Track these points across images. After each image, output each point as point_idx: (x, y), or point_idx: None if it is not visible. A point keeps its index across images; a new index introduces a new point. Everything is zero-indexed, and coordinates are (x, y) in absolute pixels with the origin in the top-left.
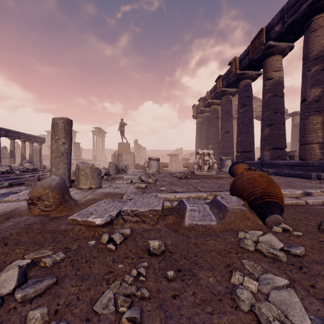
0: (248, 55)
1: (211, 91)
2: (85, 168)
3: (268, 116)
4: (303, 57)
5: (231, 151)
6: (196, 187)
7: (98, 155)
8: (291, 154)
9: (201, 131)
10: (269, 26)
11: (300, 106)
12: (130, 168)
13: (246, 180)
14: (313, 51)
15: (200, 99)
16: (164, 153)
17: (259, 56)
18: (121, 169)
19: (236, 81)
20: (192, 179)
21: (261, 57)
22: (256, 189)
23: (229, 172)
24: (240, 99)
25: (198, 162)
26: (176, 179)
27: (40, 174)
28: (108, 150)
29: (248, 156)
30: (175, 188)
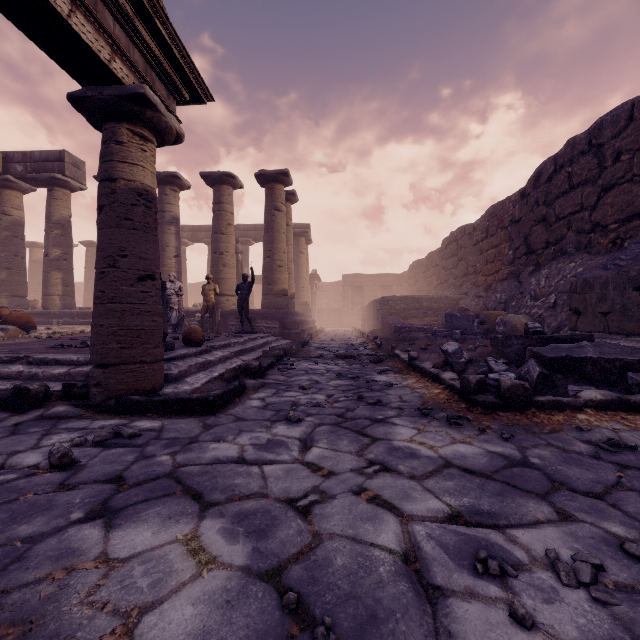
0: None
1: None
2: None
3: (6, 258)
4: (47, 216)
5: None
6: None
7: None
8: (33, 303)
9: None
10: (8, 155)
11: (44, 260)
12: None
13: (15, 316)
14: (55, 216)
15: None
16: None
17: None
18: None
19: None
20: None
21: None
22: (23, 320)
23: None
24: None
25: None
26: None
27: None
28: None
29: None
30: None
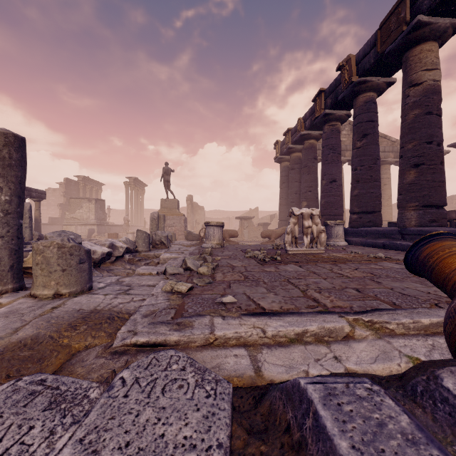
0: (374, 48)
1: (305, 118)
2: (46, 248)
3: (414, 150)
4: None
5: (339, 212)
6: (306, 290)
7: (135, 218)
8: (449, 216)
9: (288, 182)
10: None
11: None
12: (178, 238)
13: None
14: None
15: (287, 132)
16: (232, 215)
17: (398, 45)
18: (158, 242)
19: (350, 96)
20: (286, 265)
21: (400, 48)
22: None
23: (405, 261)
24: (357, 125)
25: (293, 230)
26: (255, 265)
27: (27, 250)
28: (150, 210)
29: (372, 220)
30: (258, 296)
